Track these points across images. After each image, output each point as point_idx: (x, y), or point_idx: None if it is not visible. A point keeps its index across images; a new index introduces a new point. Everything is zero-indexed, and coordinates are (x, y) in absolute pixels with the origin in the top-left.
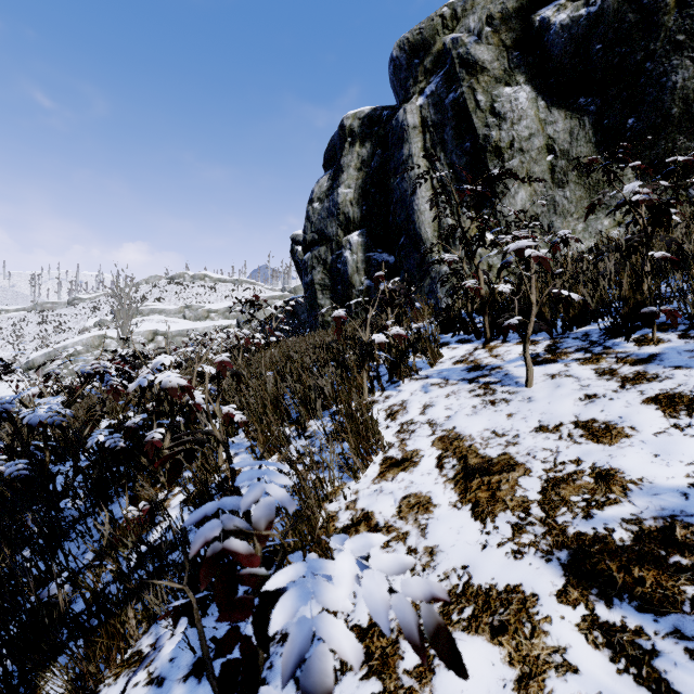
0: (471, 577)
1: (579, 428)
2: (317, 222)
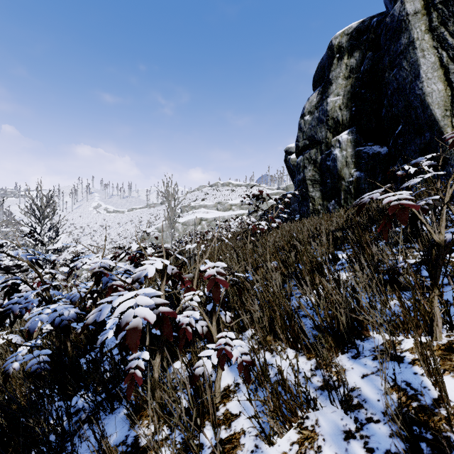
0: None
1: None
2: (307, 131)
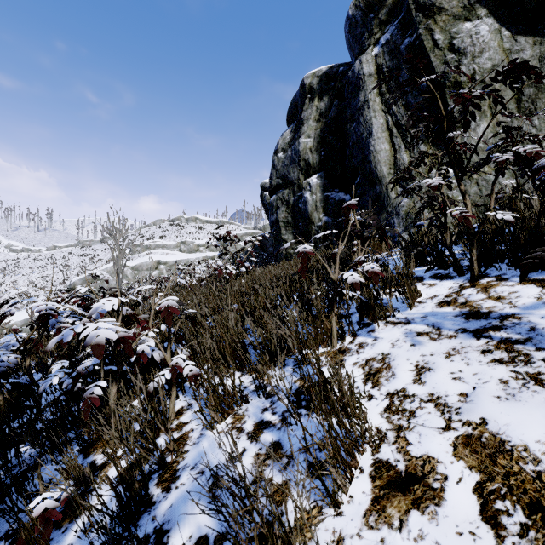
0: None
1: None
2: (281, 169)
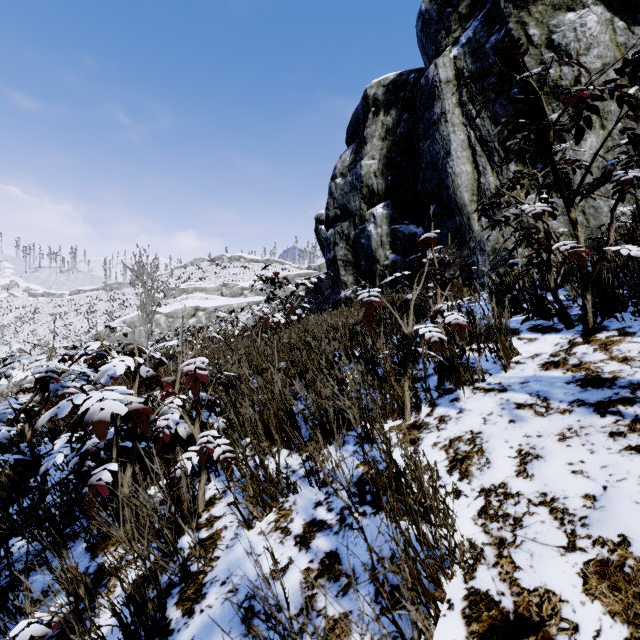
0: None
1: None
2: (339, 198)
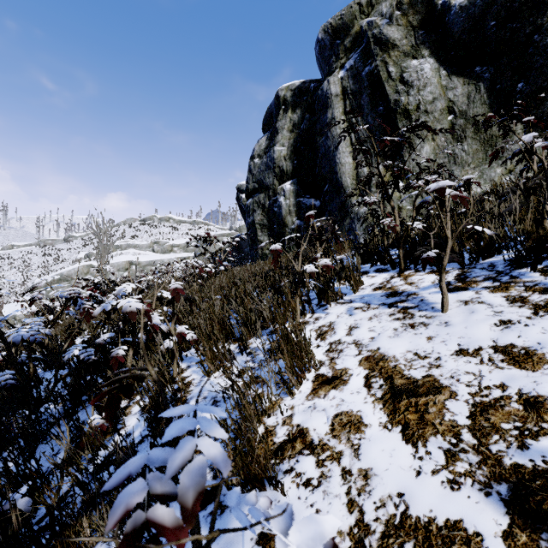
0: (408, 507)
1: (499, 353)
2: (257, 174)
